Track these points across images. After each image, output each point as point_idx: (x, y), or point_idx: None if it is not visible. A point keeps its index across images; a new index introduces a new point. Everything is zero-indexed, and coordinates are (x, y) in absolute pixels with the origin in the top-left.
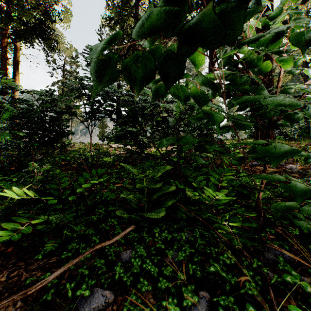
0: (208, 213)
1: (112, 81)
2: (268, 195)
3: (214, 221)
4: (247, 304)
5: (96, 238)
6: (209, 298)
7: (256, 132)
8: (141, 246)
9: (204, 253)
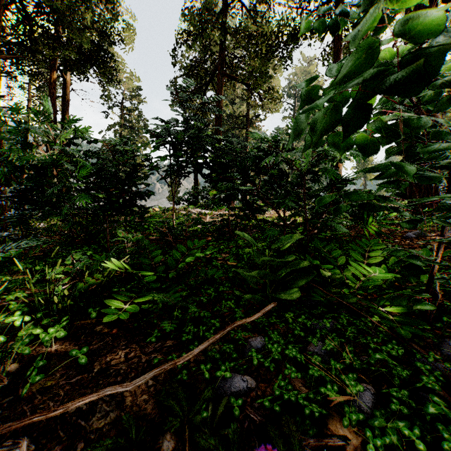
0: (354, 297)
1: (297, 137)
2: None
3: (361, 309)
4: (429, 395)
5: (215, 321)
6: (374, 391)
7: (410, 190)
8: (275, 332)
9: (357, 345)
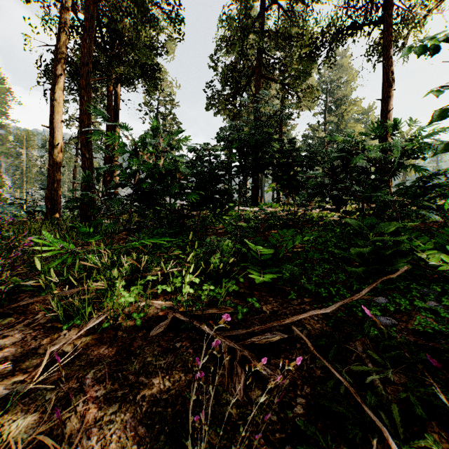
0: None
1: None
2: None
3: None
4: None
5: (339, 286)
6: None
7: None
8: (395, 293)
9: None
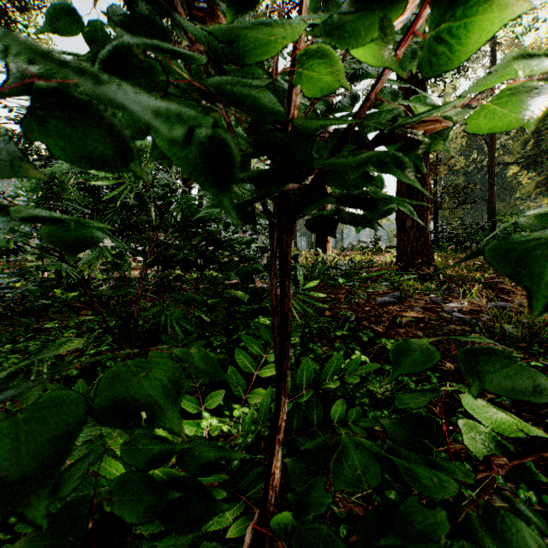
0: None
1: None
2: (376, 395)
3: None
4: None
5: None
6: None
7: (399, 237)
8: None
9: None
